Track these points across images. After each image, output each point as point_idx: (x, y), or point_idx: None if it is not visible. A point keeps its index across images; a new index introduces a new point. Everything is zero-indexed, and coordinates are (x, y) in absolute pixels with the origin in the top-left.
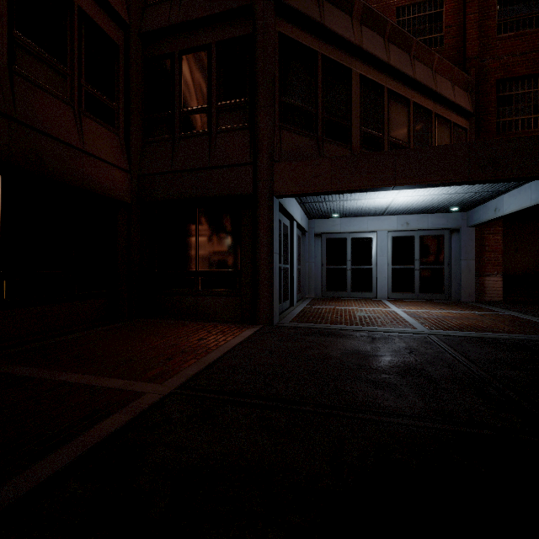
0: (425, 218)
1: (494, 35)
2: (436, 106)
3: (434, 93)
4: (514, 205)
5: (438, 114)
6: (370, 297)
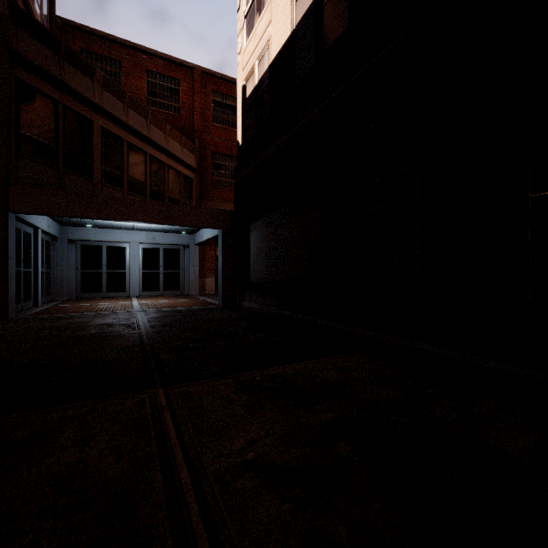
0: (167, 236)
1: (211, 122)
2: (169, 160)
3: (167, 151)
4: (207, 236)
5: (170, 166)
6: (124, 296)
